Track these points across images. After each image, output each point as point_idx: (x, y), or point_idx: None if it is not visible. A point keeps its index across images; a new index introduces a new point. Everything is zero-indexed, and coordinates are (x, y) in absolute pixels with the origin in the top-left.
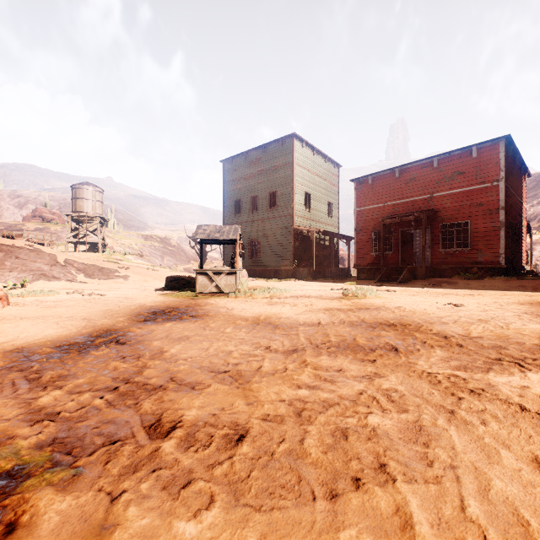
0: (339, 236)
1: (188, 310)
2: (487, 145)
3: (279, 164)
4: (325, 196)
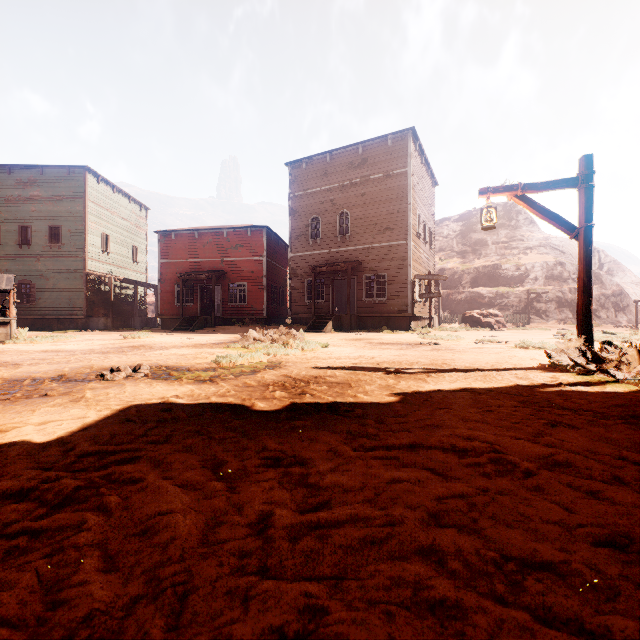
0: (145, 285)
1: None
2: (257, 229)
3: (66, 196)
4: (129, 239)
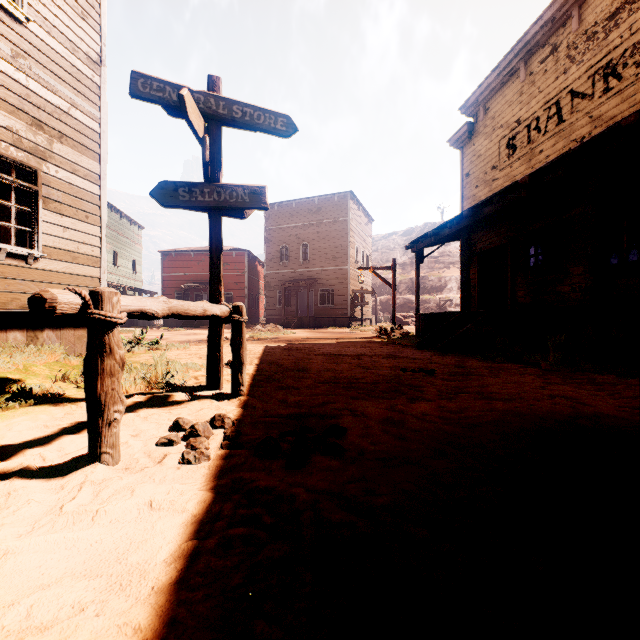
0: (146, 292)
1: None
2: (240, 252)
3: None
4: (130, 254)
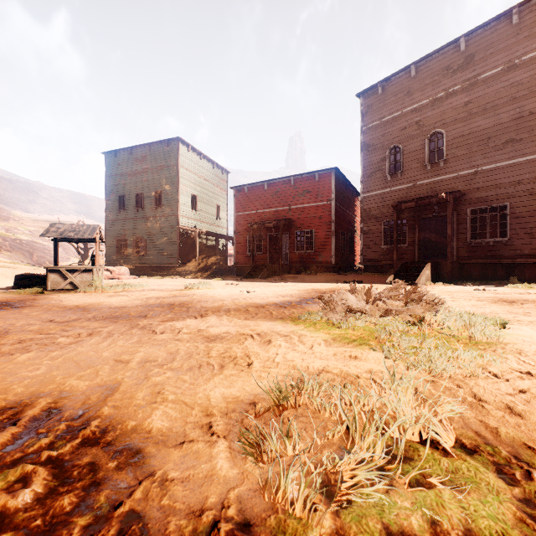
0: (224, 237)
1: (17, 303)
2: (324, 173)
3: (165, 165)
4: (213, 199)
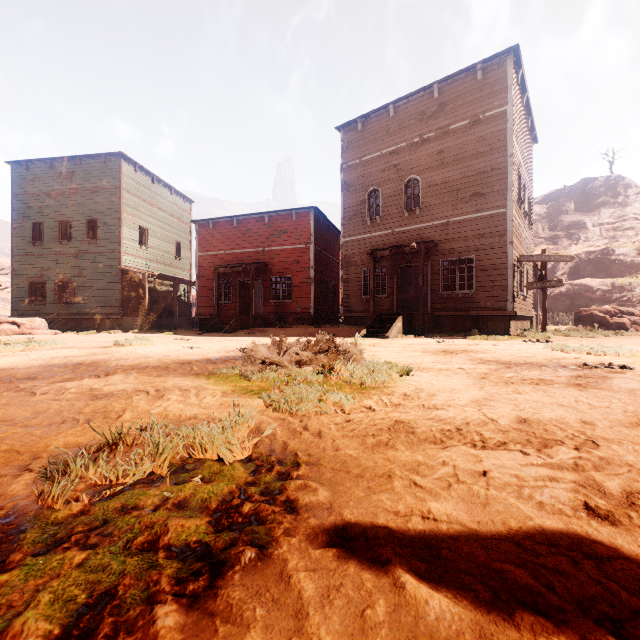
0: (185, 282)
1: None
2: (303, 211)
3: (102, 187)
4: (171, 233)
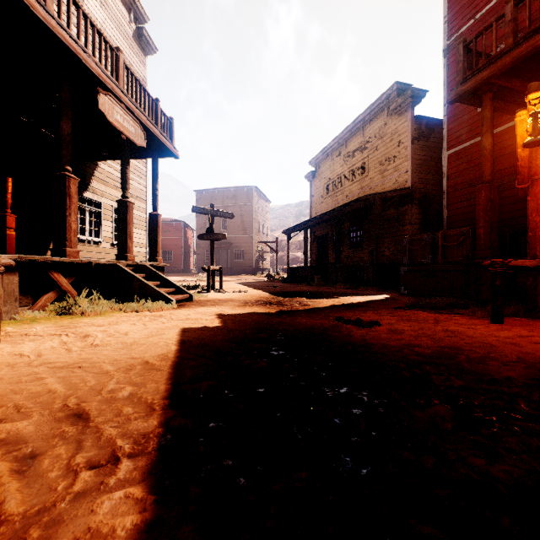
0: None
1: None
2: (178, 223)
3: None
4: None
